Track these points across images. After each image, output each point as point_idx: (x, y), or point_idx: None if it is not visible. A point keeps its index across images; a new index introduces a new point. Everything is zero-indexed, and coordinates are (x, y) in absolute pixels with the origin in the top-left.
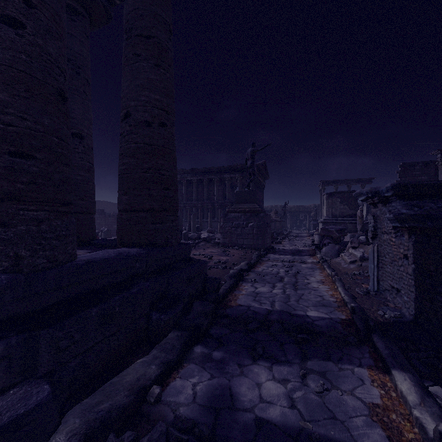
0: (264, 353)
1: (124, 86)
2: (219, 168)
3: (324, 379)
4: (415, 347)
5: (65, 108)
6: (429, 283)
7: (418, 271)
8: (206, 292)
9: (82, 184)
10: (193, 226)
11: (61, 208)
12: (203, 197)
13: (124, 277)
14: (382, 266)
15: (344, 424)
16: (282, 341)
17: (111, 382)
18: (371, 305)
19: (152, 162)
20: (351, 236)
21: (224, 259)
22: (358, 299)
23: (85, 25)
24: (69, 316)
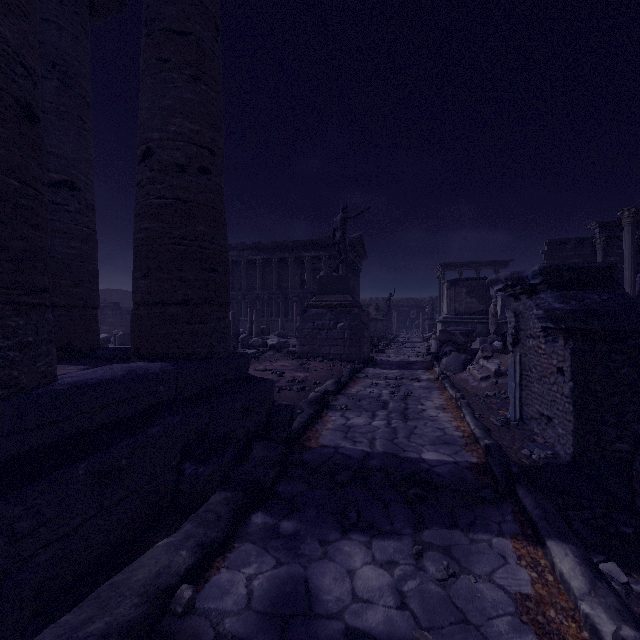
0: (359, 520)
1: (143, 108)
2: (295, 243)
3: (449, 558)
4: (576, 503)
5: (33, 133)
6: (594, 409)
7: (579, 392)
8: (273, 427)
9: (76, 261)
10: (257, 328)
11: (26, 297)
12: (271, 285)
13: (139, 409)
14: (526, 385)
15: (480, 630)
16: (386, 500)
17: (112, 583)
18: (513, 441)
19: (188, 228)
20: (481, 341)
21: (302, 376)
22: (493, 432)
23: (82, 13)
24: (35, 479)
